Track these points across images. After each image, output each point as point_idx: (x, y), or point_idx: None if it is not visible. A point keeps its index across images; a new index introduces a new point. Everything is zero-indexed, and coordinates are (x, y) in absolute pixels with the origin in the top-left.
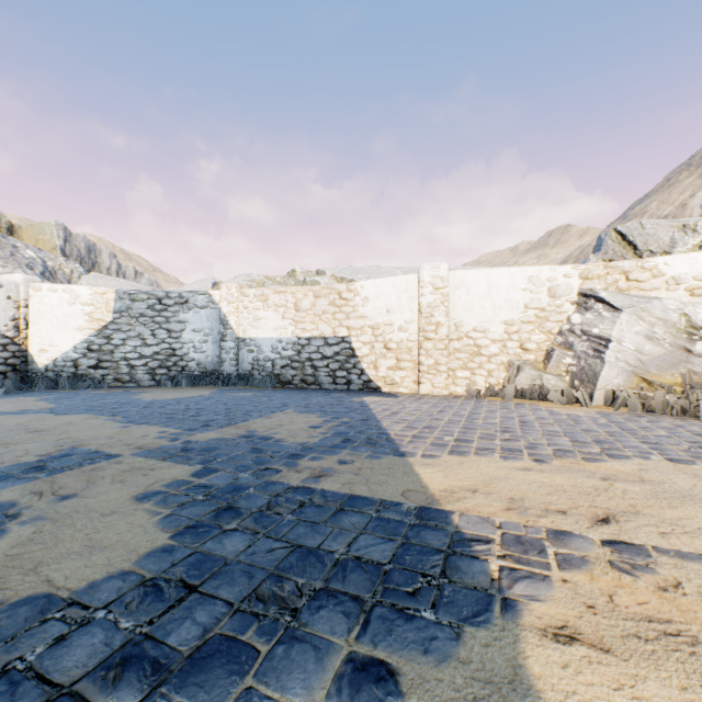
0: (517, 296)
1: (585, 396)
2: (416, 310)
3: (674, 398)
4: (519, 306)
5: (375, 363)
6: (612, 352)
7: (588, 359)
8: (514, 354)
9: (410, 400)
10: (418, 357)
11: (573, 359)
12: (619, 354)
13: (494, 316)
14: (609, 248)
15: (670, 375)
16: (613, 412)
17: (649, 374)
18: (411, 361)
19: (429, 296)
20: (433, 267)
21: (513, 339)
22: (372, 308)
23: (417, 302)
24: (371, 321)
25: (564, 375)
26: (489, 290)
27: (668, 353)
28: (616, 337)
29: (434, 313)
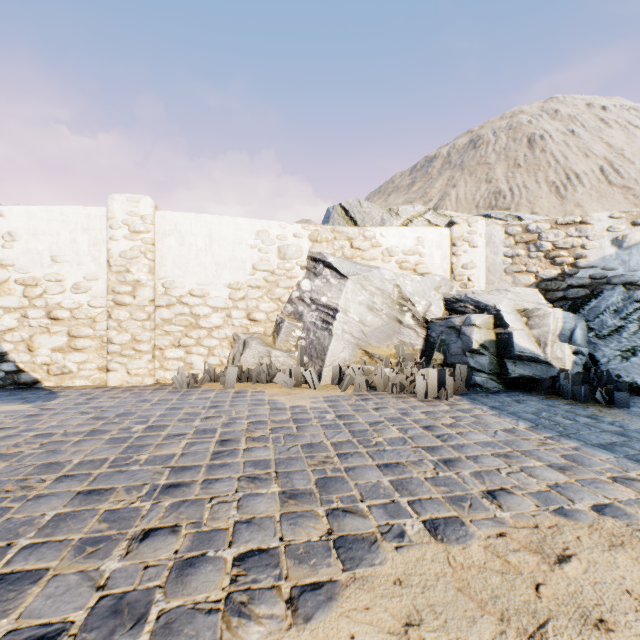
0: (244, 254)
1: (314, 376)
2: (103, 261)
3: (394, 374)
4: (246, 266)
5: (30, 342)
6: (340, 323)
7: (317, 331)
8: (241, 326)
9: (66, 407)
10: (106, 330)
11: (303, 331)
12: (345, 326)
13: (216, 277)
14: (336, 221)
15: (387, 347)
16: (341, 396)
17: (371, 346)
18: (96, 337)
19: (123, 242)
20: (130, 199)
21: (240, 307)
22: (23, 252)
23: (105, 248)
24: (21, 274)
25: (294, 351)
26: (211, 242)
27: (385, 324)
28: (343, 306)
29: (132, 266)
